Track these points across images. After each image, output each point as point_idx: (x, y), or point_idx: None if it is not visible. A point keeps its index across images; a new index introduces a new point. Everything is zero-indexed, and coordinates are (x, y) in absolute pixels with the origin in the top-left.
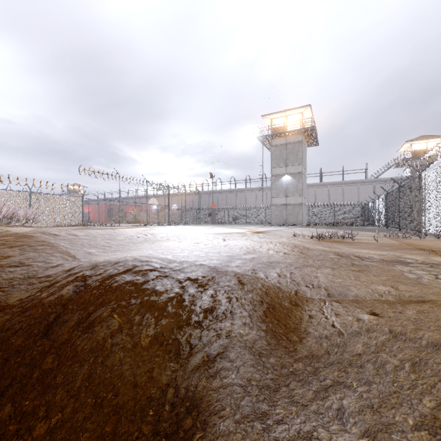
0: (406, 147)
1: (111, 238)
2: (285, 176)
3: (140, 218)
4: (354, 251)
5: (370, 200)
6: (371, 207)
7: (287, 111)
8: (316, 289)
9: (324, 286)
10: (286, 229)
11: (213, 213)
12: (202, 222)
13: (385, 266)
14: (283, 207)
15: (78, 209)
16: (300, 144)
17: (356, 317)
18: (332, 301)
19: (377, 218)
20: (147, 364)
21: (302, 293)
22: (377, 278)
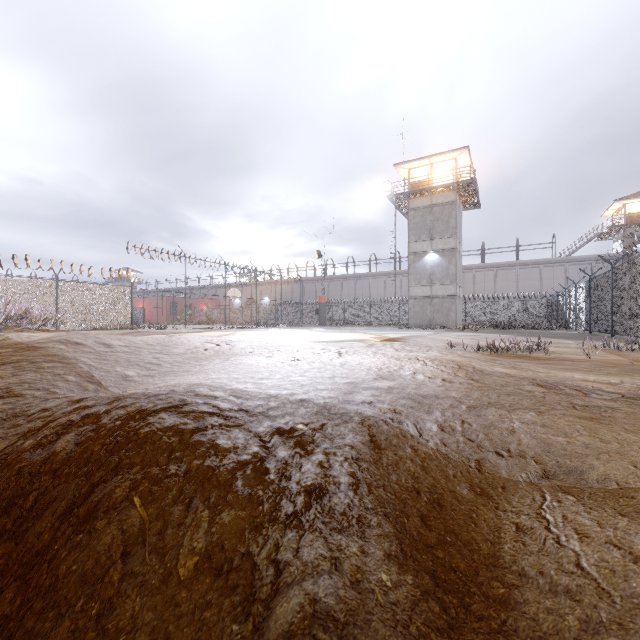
0: (616, 209)
1: (164, 351)
2: (430, 255)
3: (217, 317)
4: (561, 377)
5: (559, 289)
6: (563, 301)
7: (433, 157)
8: (518, 459)
9: (533, 454)
10: (433, 335)
11: (322, 309)
12: (305, 322)
13: (636, 410)
14: (427, 301)
15: (126, 304)
16: (453, 206)
17: (628, 539)
18: (556, 488)
19: (574, 317)
20: (186, 637)
21: (492, 467)
22: (633, 437)
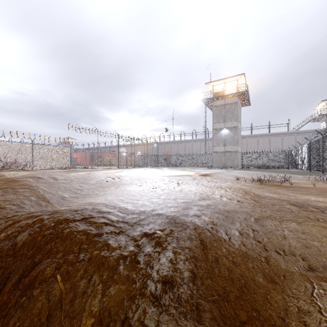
0: (322, 105)
1: (85, 182)
2: (224, 130)
3: (114, 162)
4: (303, 199)
5: (292, 147)
6: (294, 154)
7: (225, 79)
8: (291, 256)
9: (300, 253)
10: (226, 172)
11: (168, 158)
12: (159, 165)
13: None
14: (222, 154)
15: (67, 156)
16: (236, 104)
17: None
18: (319, 278)
19: (300, 162)
20: None
21: (275, 261)
22: None
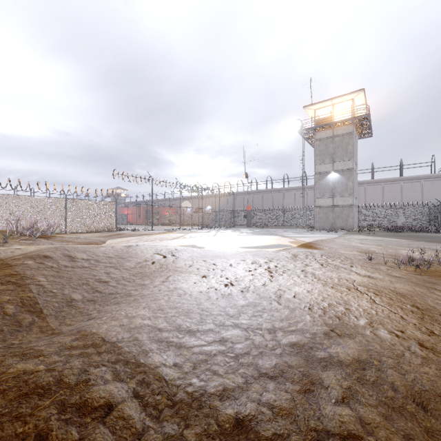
0: None
1: (118, 264)
2: (332, 174)
3: (176, 220)
4: None
5: (438, 198)
6: None
7: (334, 99)
8: None
9: None
10: (339, 239)
11: (249, 215)
12: (236, 224)
13: None
14: (329, 209)
15: (112, 213)
16: (351, 136)
17: None
18: None
19: None
20: None
21: None
22: None
